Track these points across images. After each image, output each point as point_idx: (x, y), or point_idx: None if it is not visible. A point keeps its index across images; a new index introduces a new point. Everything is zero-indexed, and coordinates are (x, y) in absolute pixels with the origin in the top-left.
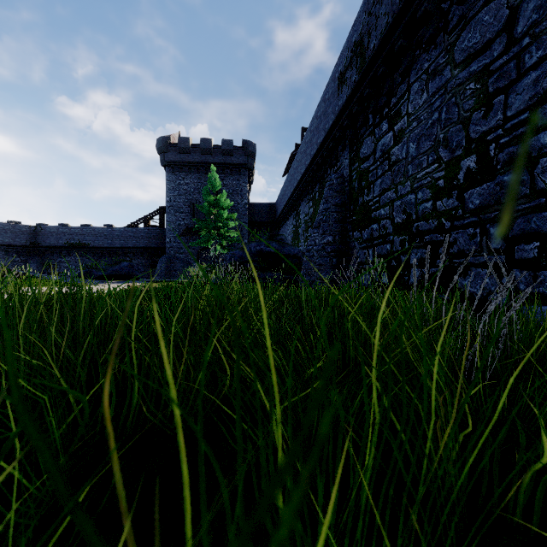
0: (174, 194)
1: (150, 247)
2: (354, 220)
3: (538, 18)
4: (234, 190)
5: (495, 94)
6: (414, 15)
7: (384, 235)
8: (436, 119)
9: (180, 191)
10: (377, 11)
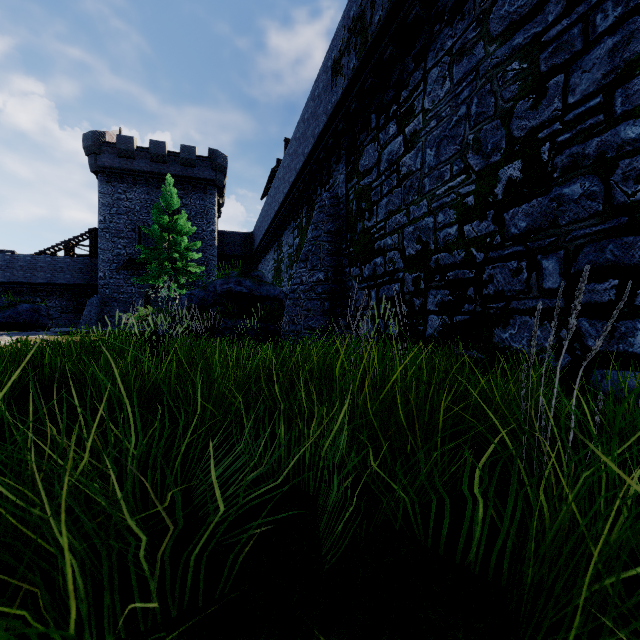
0: (111, 212)
1: (75, 284)
2: (351, 252)
3: None
4: (198, 212)
5: (550, 74)
6: None
7: (391, 271)
8: (463, 114)
9: (120, 209)
10: None
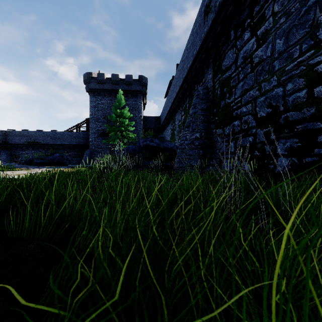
0: (95, 110)
1: (80, 144)
2: (216, 120)
3: None
4: (133, 107)
5: None
6: None
7: (246, 129)
8: (313, 3)
9: (98, 108)
10: None
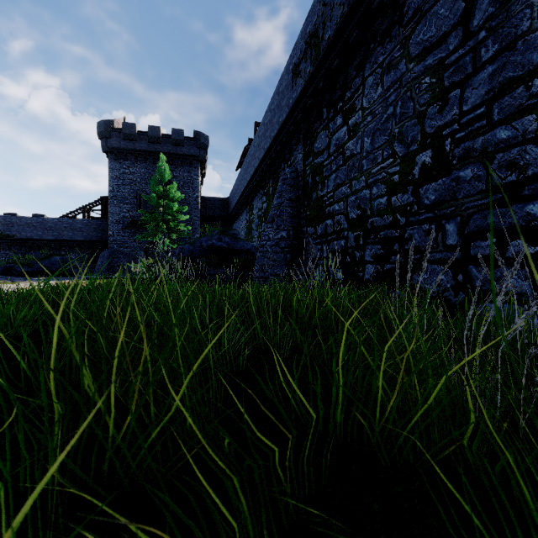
0: (118, 183)
1: (90, 240)
2: (308, 215)
3: (495, 11)
4: (185, 182)
5: (451, 88)
6: (369, 6)
7: (338, 231)
8: (391, 113)
9: (125, 181)
10: (332, 1)
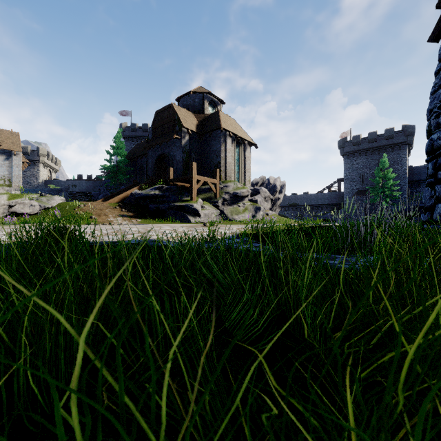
0: (349, 171)
1: (332, 203)
2: None
3: None
4: (394, 161)
5: None
6: None
7: None
8: None
9: (353, 169)
10: None
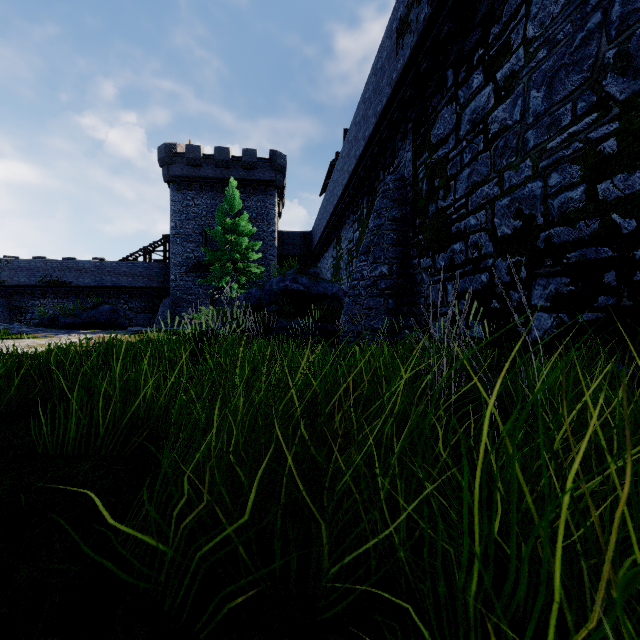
0: (181, 218)
1: (151, 286)
2: (421, 240)
3: None
4: (258, 214)
5: None
6: None
7: (475, 258)
8: (596, 25)
9: (189, 215)
10: None
